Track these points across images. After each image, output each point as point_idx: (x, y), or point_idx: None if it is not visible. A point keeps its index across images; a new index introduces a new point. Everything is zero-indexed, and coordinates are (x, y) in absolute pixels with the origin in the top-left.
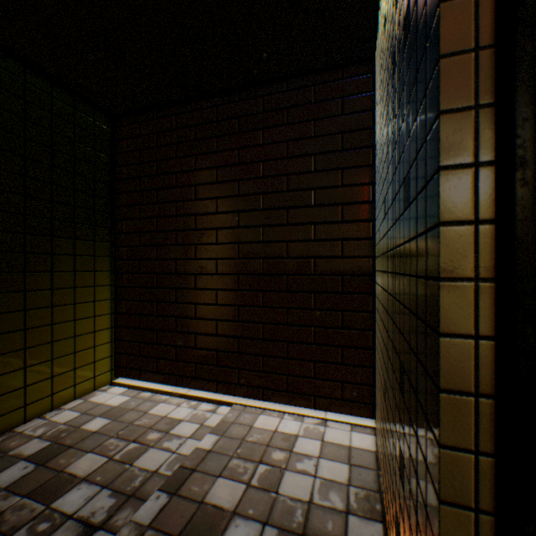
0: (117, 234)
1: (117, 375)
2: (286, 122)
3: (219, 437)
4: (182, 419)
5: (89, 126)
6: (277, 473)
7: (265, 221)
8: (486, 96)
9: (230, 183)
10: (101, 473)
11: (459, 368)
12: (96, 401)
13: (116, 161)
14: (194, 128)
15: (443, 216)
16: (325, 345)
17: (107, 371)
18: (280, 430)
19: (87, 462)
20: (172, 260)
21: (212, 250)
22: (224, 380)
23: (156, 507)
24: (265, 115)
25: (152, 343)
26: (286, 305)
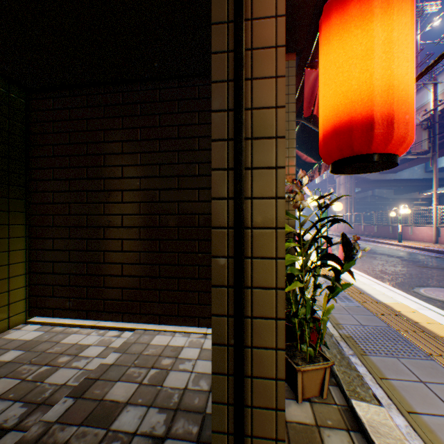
0: (32, 192)
1: (32, 315)
2: (177, 111)
3: (121, 354)
4: (90, 344)
5: (3, 97)
6: (164, 373)
7: (161, 186)
8: (232, 135)
9: (134, 155)
10: (14, 391)
11: (221, 274)
12: (11, 338)
13: (31, 129)
14: (103, 108)
15: (214, 195)
16: (206, 279)
17: (22, 312)
18: (171, 344)
19: (1, 385)
20: (83, 215)
21: (118, 208)
22: (128, 311)
23: (63, 409)
24: (162, 103)
25: (65, 285)
26: (177, 250)
